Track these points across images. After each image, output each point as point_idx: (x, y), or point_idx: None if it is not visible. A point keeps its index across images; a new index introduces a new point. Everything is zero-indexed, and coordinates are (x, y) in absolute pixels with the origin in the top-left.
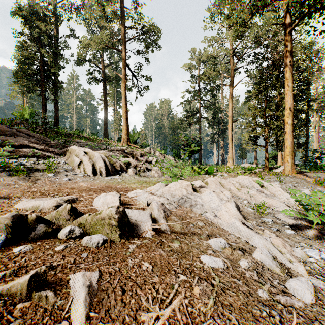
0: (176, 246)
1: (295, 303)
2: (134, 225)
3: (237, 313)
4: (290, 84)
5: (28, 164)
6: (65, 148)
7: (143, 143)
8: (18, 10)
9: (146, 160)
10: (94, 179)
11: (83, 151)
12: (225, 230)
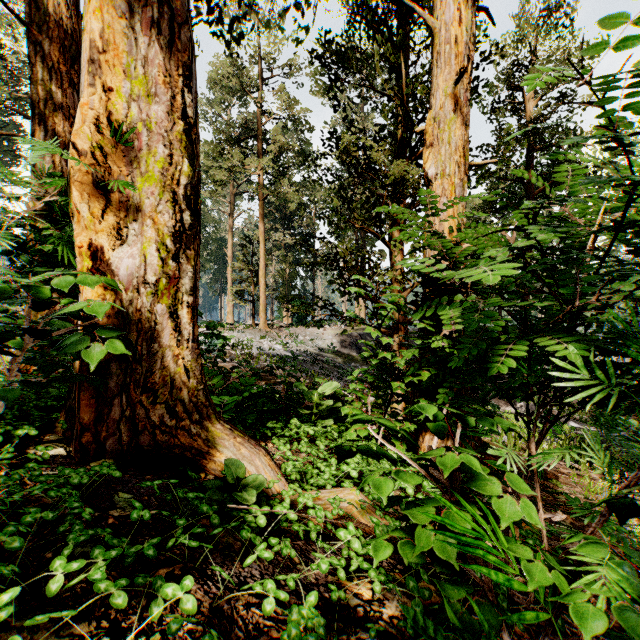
0: None
1: None
2: None
3: None
4: (263, 247)
5: None
6: None
7: None
8: None
9: None
10: None
11: None
12: None
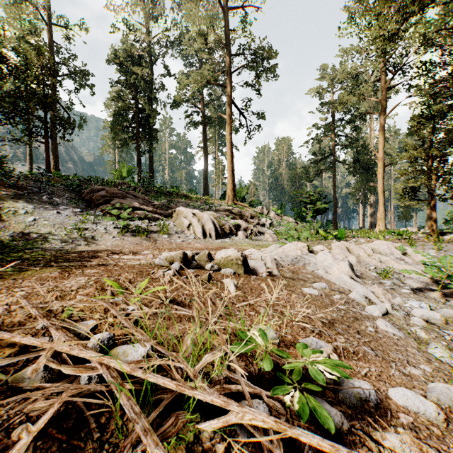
0: (284, 282)
1: (363, 312)
2: (253, 269)
3: (317, 306)
4: None
5: (143, 226)
6: (169, 209)
7: (253, 201)
8: (115, 58)
9: (258, 222)
10: (205, 241)
11: (191, 212)
12: (333, 282)
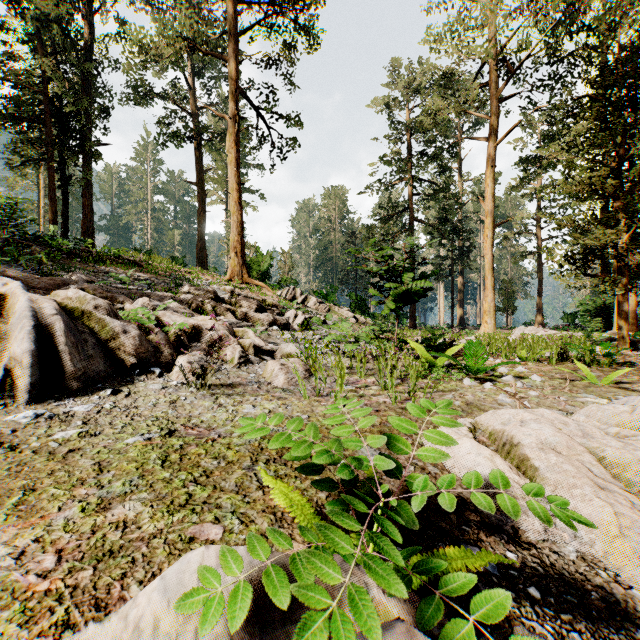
0: None
1: None
2: None
3: None
4: None
5: None
6: None
7: (284, 280)
8: None
9: (273, 320)
10: None
11: None
12: None
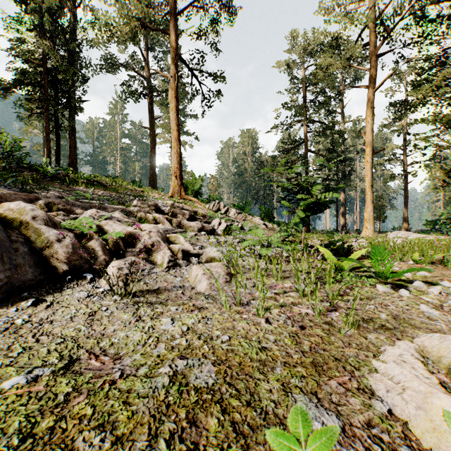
0: None
1: None
2: None
3: None
4: None
5: None
6: None
7: (212, 196)
8: None
9: (201, 227)
10: None
11: None
12: None
